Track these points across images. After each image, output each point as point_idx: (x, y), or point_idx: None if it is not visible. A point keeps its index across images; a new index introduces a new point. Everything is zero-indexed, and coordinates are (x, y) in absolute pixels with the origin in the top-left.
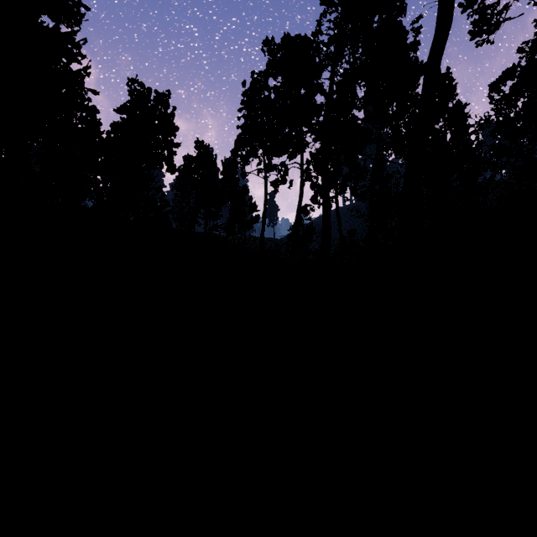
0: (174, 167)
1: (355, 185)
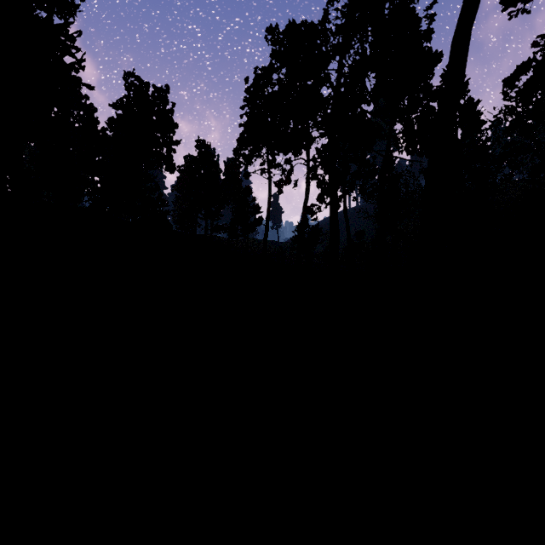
0: (173, 166)
1: (364, 184)
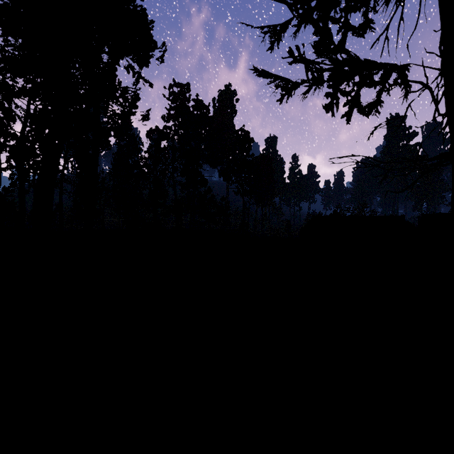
0: None
1: None
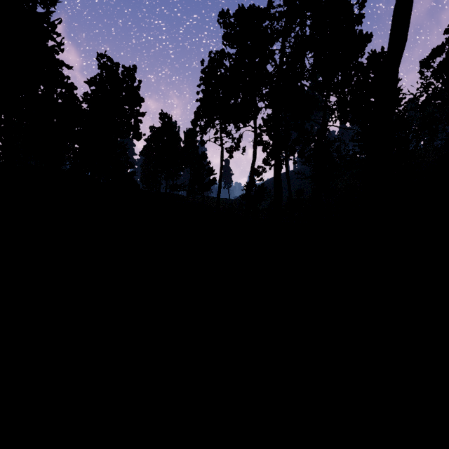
0: (139, 134)
1: (303, 148)
